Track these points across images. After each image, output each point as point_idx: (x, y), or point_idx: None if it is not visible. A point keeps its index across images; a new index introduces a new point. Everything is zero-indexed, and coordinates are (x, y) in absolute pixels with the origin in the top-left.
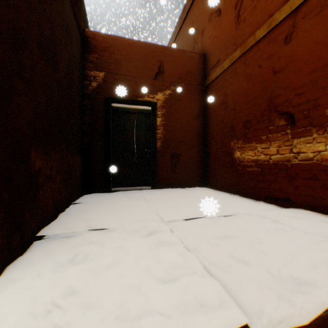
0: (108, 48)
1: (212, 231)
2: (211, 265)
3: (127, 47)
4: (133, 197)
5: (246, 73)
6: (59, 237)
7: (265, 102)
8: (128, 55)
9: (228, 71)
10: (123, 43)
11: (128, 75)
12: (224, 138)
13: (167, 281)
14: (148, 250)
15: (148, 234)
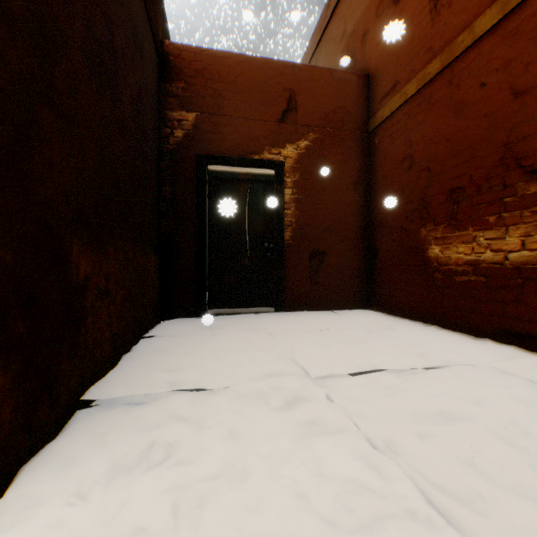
0: (202, 72)
1: (411, 402)
2: (438, 492)
3: (234, 69)
4: (246, 327)
5: (452, 100)
6: (121, 404)
7: (495, 151)
8: (235, 81)
9: (415, 101)
10: (227, 61)
11: (236, 116)
12: (407, 222)
13: (349, 531)
14: (292, 444)
15: (286, 405)
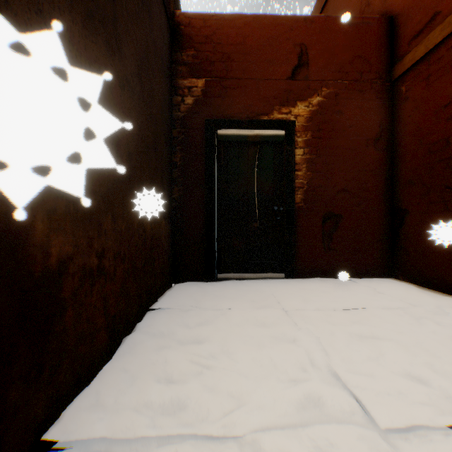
0: (211, 38)
1: None
2: None
3: (243, 30)
4: (257, 298)
5: None
6: (93, 451)
7: None
8: (244, 43)
9: None
10: (235, 24)
11: (245, 78)
12: None
13: None
14: None
15: None
